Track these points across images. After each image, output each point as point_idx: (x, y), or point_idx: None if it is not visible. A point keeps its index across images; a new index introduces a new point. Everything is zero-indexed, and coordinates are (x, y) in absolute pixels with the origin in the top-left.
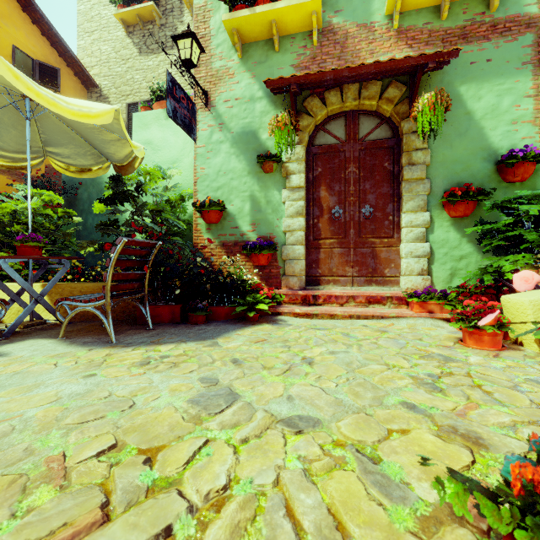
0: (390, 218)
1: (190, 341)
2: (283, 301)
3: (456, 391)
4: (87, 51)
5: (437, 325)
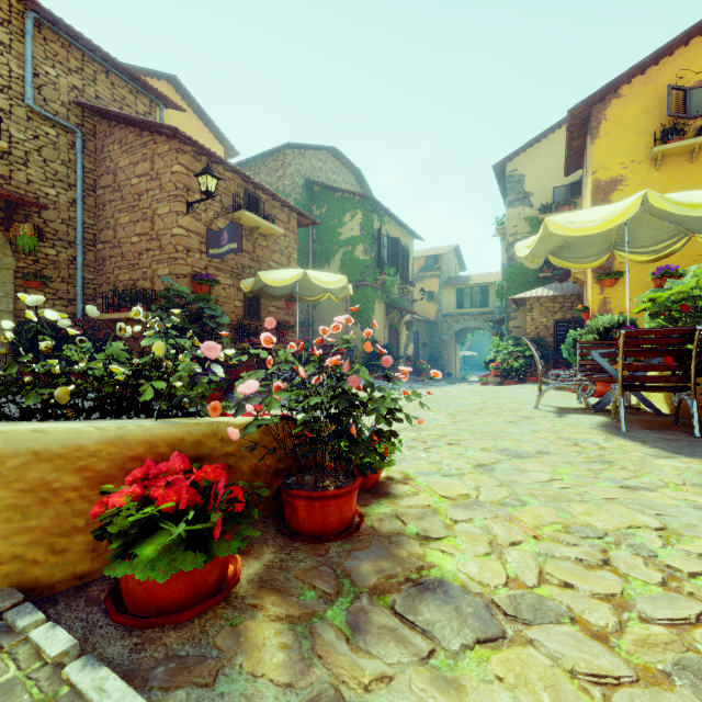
0: None
1: (661, 449)
2: None
3: (572, 540)
4: None
5: None
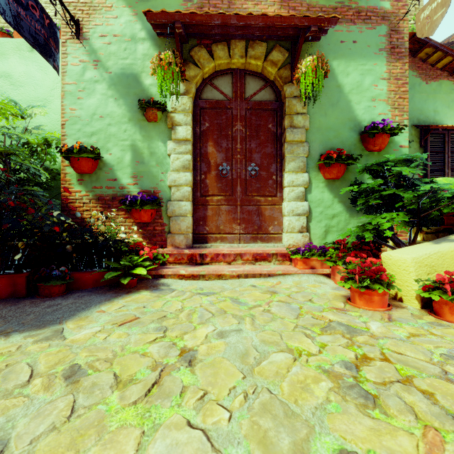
0: (273, 178)
1: (18, 331)
2: (167, 261)
3: (394, 400)
4: None
5: (320, 281)
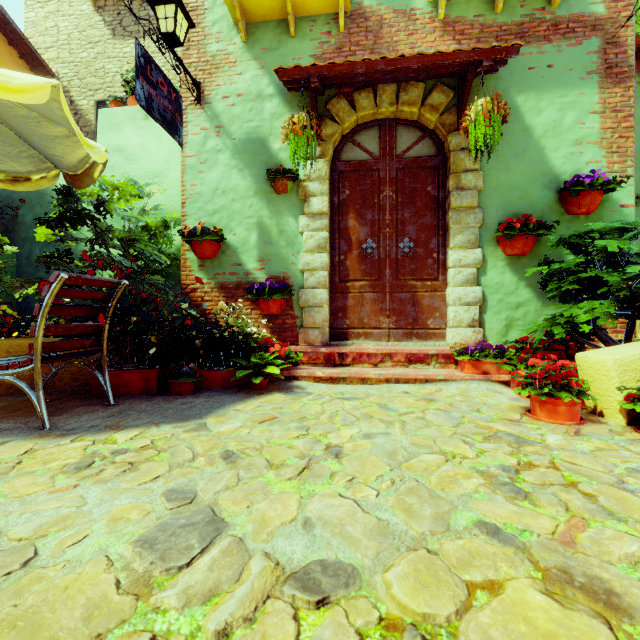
0: (434, 256)
1: (165, 423)
2: (300, 361)
3: (548, 497)
4: (39, 26)
5: (494, 390)
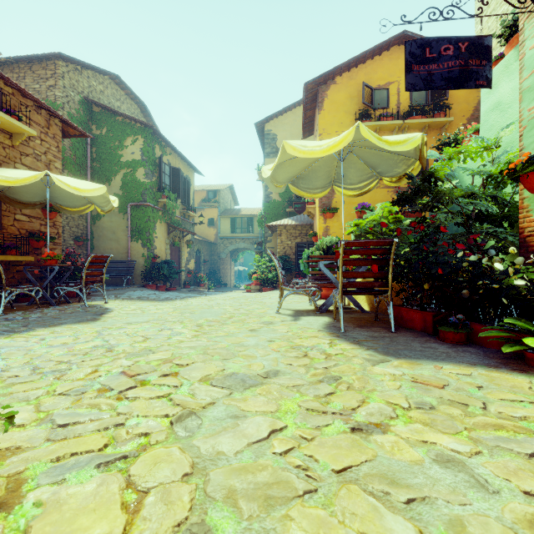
0: None
1: (374, 350)
2: None
3: None
4: (483, 32)
5: None
